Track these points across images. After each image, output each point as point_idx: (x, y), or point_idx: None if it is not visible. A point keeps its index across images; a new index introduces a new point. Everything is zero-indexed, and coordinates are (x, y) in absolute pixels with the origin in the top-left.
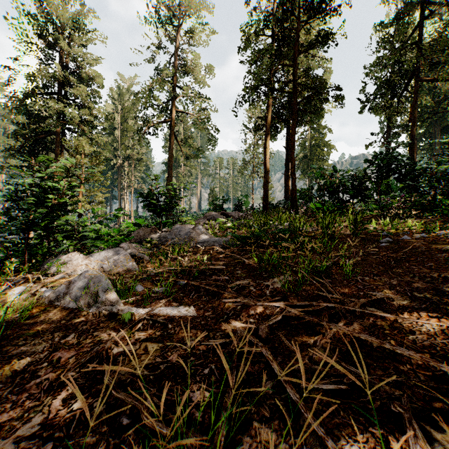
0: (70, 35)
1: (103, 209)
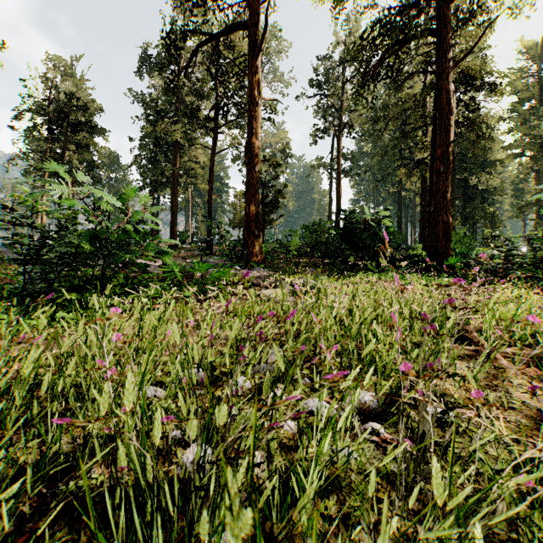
0: None
1: None
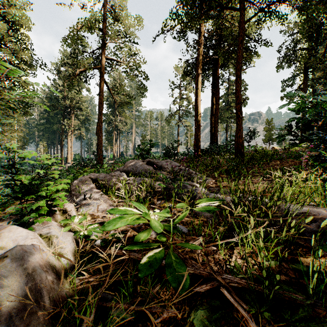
0: None
1: None
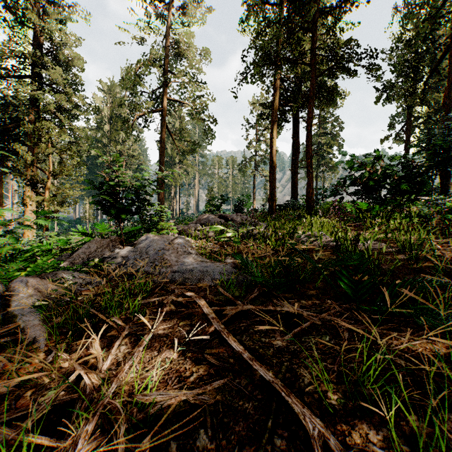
0: (45, 10)
1: (4, 210)
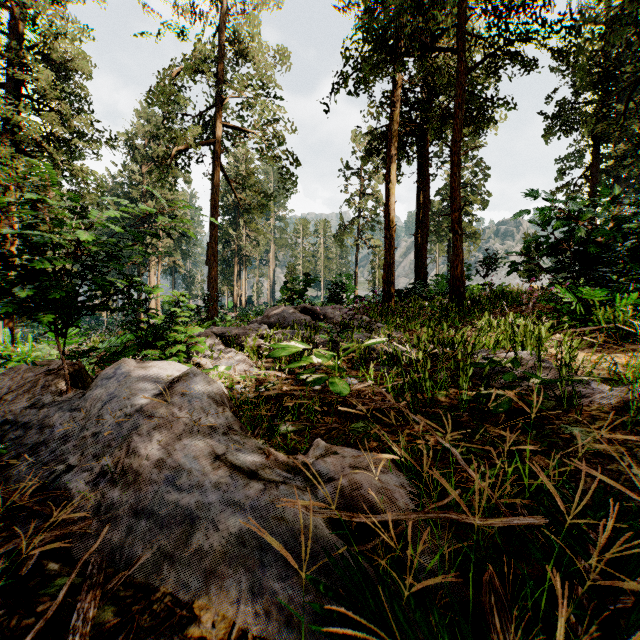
0: None
1: None
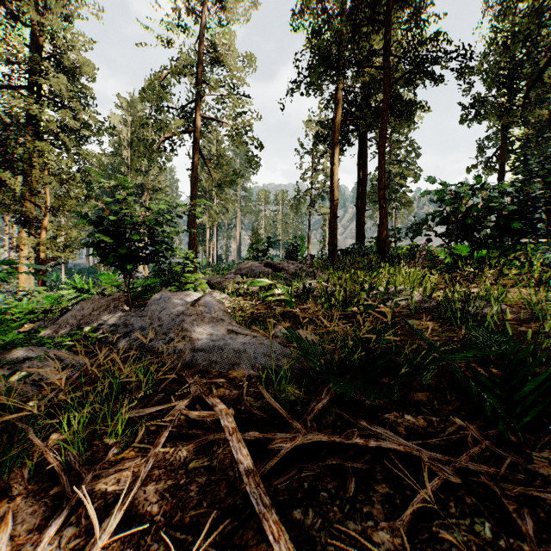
0: (46, 3)
1: None
